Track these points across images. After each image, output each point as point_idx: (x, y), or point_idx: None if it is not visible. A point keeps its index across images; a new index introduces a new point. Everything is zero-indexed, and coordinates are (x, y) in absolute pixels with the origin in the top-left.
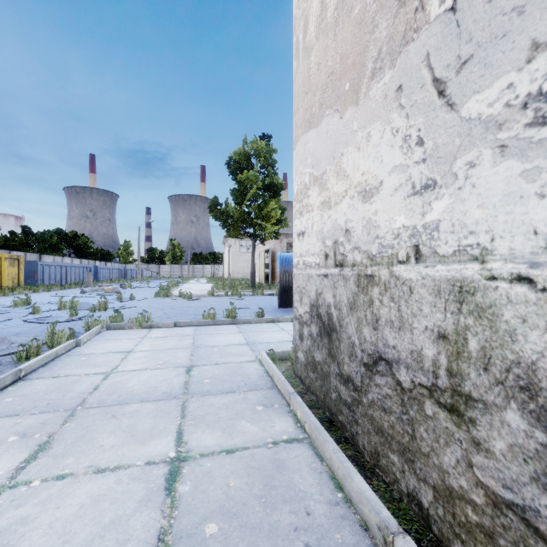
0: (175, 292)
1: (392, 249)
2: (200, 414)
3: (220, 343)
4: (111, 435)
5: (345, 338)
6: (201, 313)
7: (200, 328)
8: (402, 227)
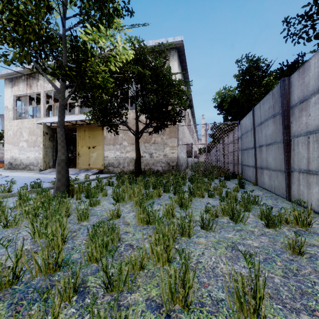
0: None
1: (17, 157)
2: None
3: None
4: None
5: (13, 164)
6: None
7: None
8: (18, 156)
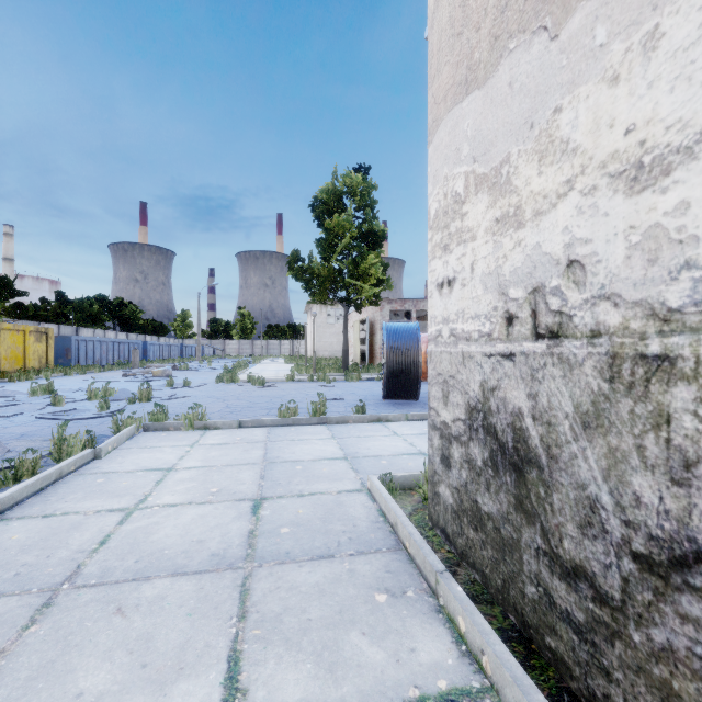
0: (243, 376)
1: None
2: (273, 609)
3: (305, 455)
4: (104, 662)
5: (568, 486)
6: (276, 406)
7: (275, 430)
8: None
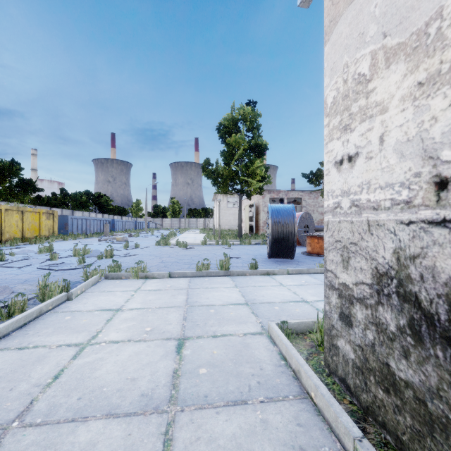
0: (173, 241)
1: None
2: None
3: (216, 301)
4: None
5: None
6: (195, 262)
7: (194, 280)
8: None
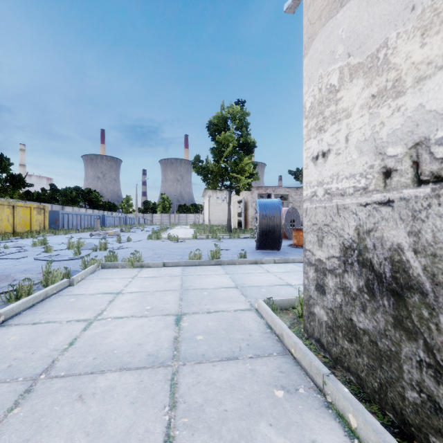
0: (164, 235)
1: None
2: (196, 400)
3: (209, 285)
4: (66, 442)
5: None
6: (187, 253)
7: (187, 268)
8: None
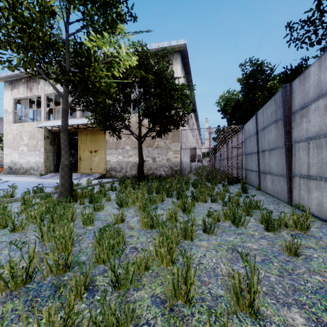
0: None
1: (17, 162)
2: None
3: None
4: None
5: (13, 168)
6: None
7: None
8: (18, 161)
